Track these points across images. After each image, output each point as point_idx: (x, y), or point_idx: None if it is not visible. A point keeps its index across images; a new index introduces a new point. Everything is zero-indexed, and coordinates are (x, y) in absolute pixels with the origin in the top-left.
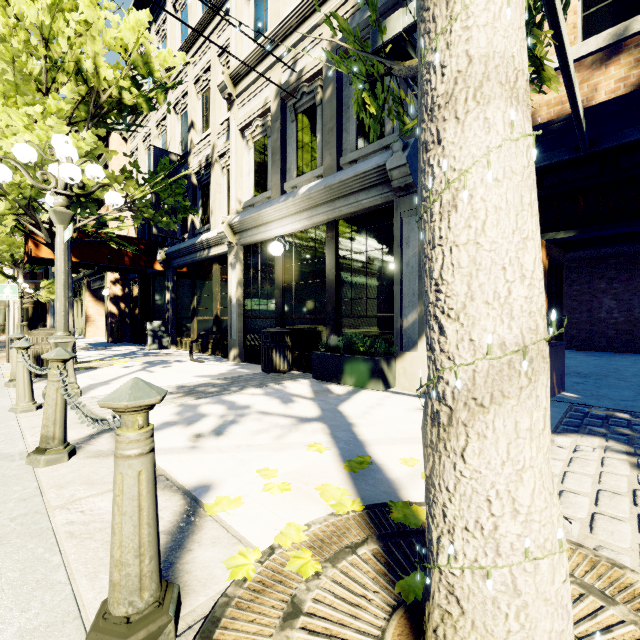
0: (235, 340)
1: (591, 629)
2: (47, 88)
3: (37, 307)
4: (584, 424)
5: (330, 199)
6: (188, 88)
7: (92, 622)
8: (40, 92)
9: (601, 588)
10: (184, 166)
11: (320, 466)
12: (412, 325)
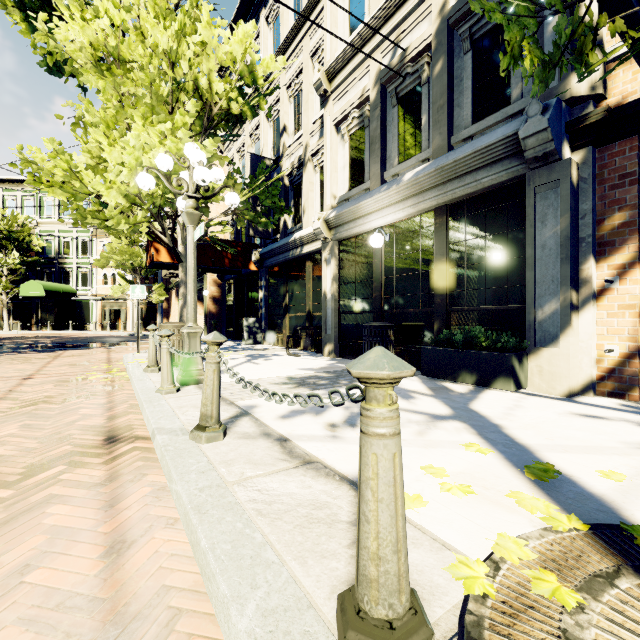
0: (330, 335)
1: None
2: (172, 108)
3: (149, 307)
4: None
5: (441, 182)
6: (280, 94)
7: (340, 617)
8: (166, 113)
9: None
10: (276, 169)
11: (489, 469)
12: (550, 317)
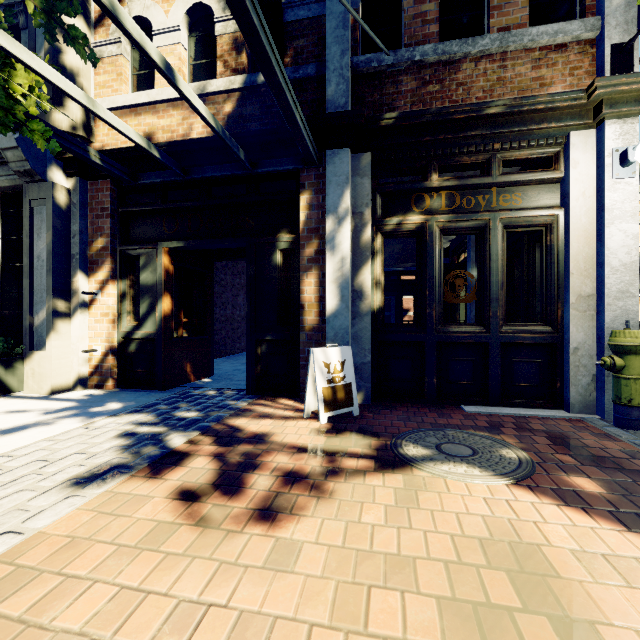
0: None
1: None
2: None
3: None
4: (160, 404)
5: None
6: None
7: None
8: None
9: None
10: None
11: None
12: (43, 322)
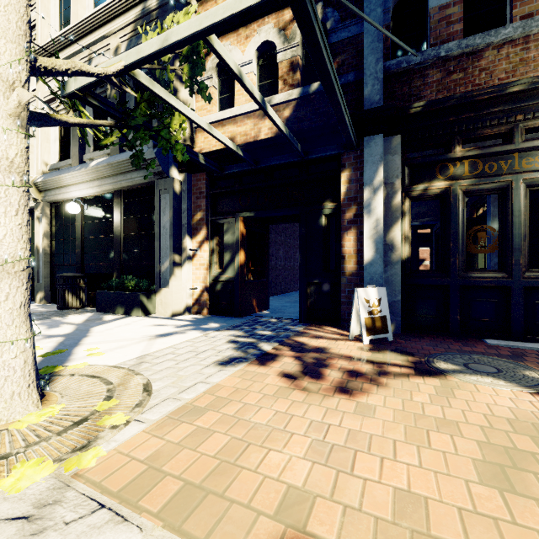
0: (41, 284)
1: (83, 393)
2: None
3: None
4: (243, 325)
5: (113, 174)
6: None
7: None
8: None
9: (114, 381)
10: None
11: None
12: (167, 269)
